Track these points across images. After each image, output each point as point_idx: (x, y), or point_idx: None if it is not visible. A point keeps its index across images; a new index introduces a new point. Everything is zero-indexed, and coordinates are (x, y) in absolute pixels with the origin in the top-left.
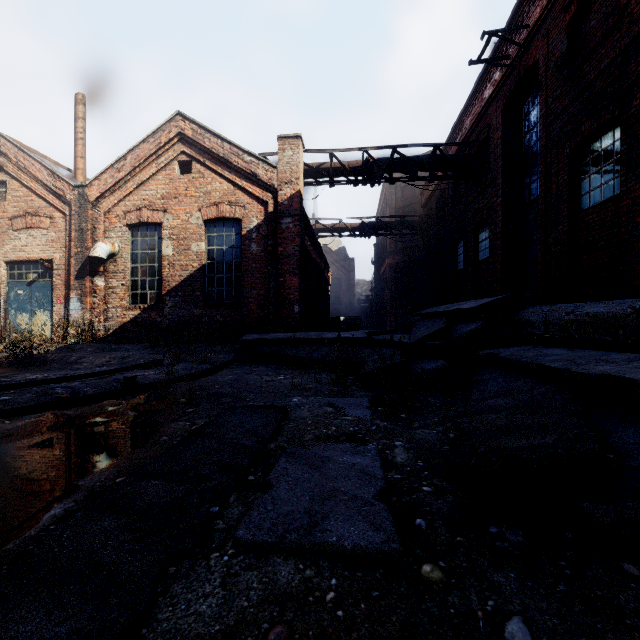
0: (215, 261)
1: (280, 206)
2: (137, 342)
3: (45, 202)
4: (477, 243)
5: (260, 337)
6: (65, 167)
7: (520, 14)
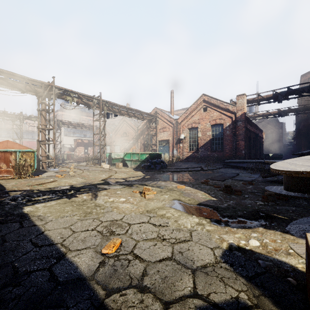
0: (214, 137)
1: (237, 118)
2: (192, 162)
3: (167, 124)
4: None
5: (230, 161)
6: (168, 111)
7: None
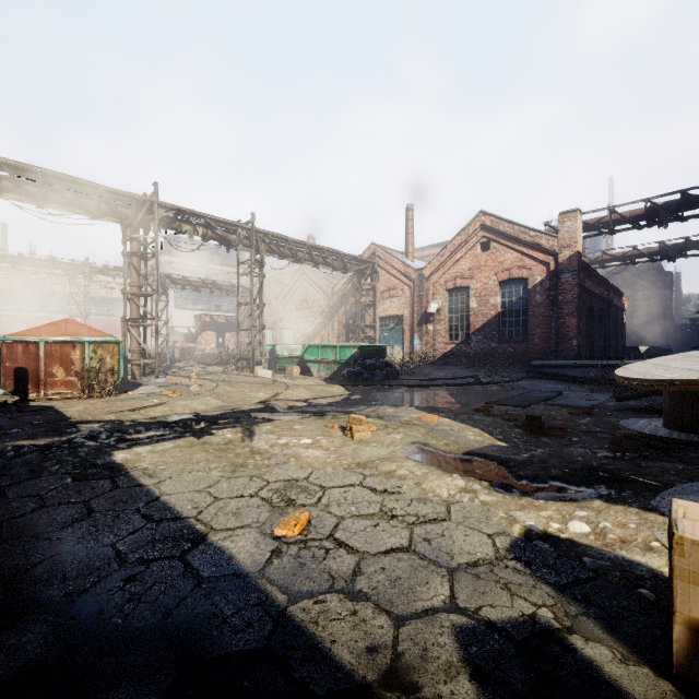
0: (507, 309)
1: (560, 265)
2: (456, 365)
3: (399, 281)
4: None
5: (544, 363)
6: (400, 252)
7: None
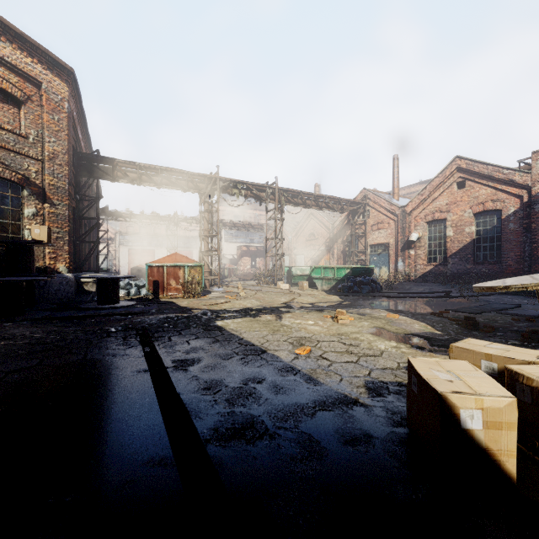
0: (481, 236)
1: (533, 197)
2: (433, 282)
3: (385, 216)
4: None
5: None
6: (387, 193)
7: None
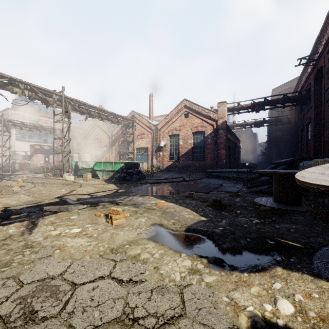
0: (196, 145)
1: (218, 126)
2: (173, 171)
3: (146, 130)
4: (308, 131)
5: (212, 170)
6: (146, 116)
7: (316, 46)
